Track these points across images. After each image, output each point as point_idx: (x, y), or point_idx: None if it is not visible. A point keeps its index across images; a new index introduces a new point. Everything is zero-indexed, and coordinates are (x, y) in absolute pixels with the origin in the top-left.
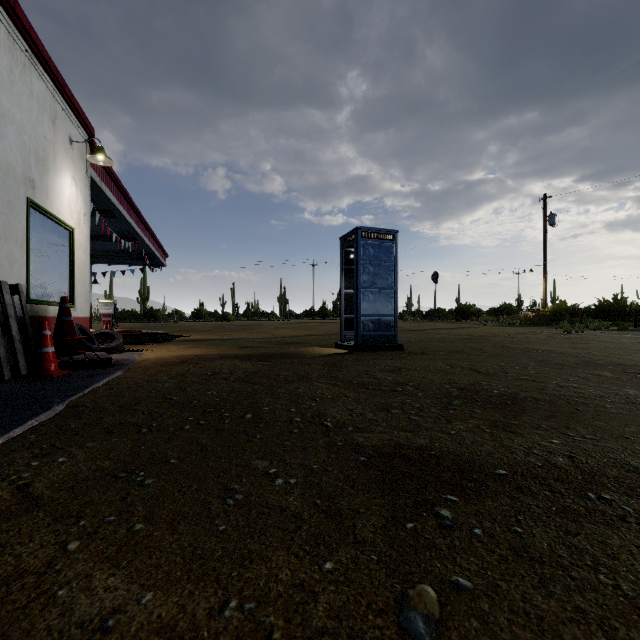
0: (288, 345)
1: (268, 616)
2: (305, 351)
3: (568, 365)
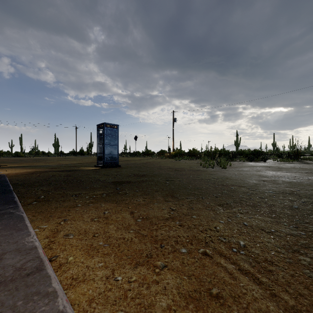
0: (72, 167)
1: (101, 191)
2: (82, 168)
3: (165, 169)
